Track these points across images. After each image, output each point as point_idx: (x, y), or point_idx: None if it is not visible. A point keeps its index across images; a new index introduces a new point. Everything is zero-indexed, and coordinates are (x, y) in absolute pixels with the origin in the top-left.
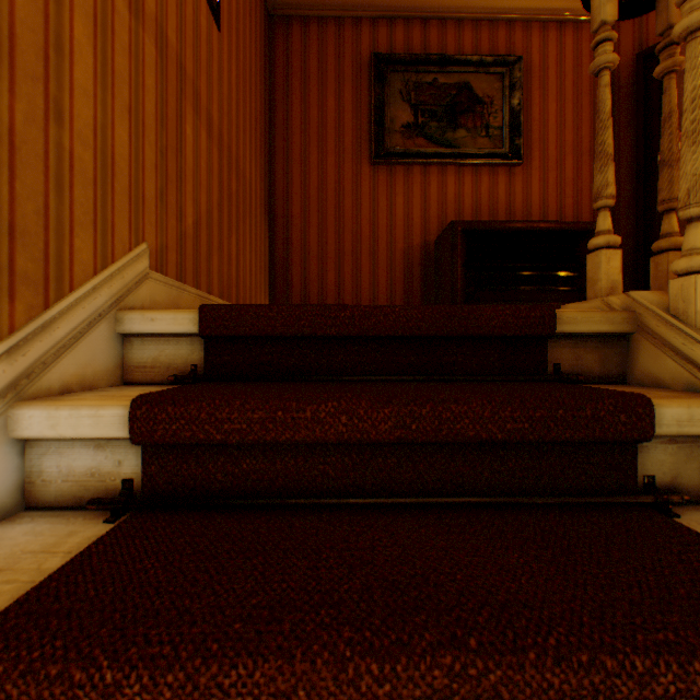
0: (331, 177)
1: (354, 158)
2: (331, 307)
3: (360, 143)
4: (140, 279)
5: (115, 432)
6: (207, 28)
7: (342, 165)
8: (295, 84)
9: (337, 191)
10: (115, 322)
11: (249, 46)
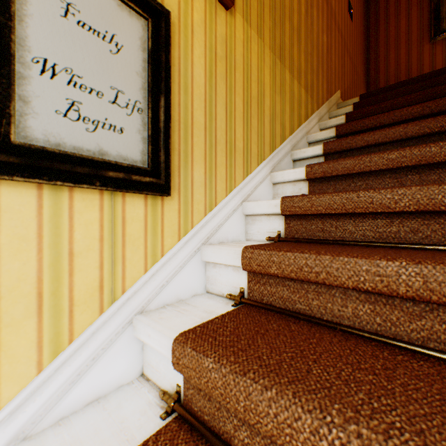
0: (402, 60)
1: (417, 44)
2: (400, 82)
3: (421, 35)
4: (338, 99)
5: (348, 111)
6: (348, 24)
7: (409, 52)
8: (380, 24)
9: (406, 66)
10: (336, 107)
11: (359, 20)
